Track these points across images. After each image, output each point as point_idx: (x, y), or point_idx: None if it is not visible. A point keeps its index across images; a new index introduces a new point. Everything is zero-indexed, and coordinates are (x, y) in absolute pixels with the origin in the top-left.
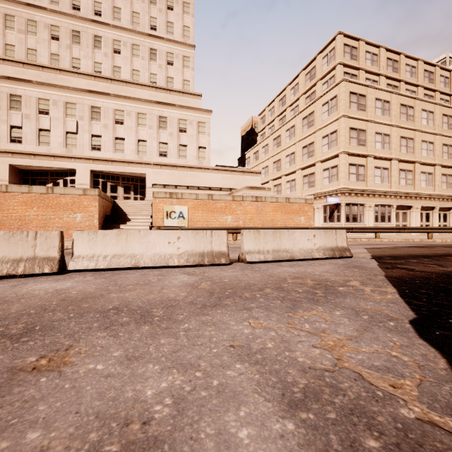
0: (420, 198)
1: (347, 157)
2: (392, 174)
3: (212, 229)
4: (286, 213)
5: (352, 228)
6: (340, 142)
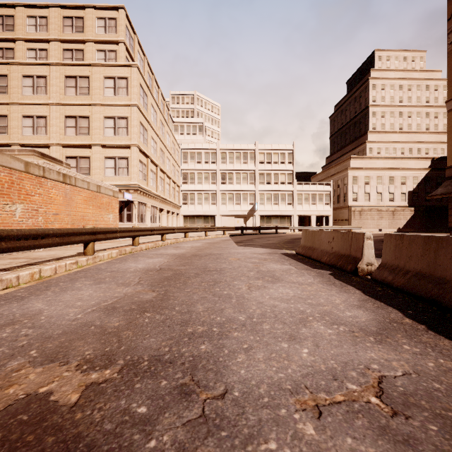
0: (167, 204)
1: (139, 151)
2: (157, 179)
3: (62, 234)
4: (97, 208)
5: (175, 228)
6: (133, 133)
